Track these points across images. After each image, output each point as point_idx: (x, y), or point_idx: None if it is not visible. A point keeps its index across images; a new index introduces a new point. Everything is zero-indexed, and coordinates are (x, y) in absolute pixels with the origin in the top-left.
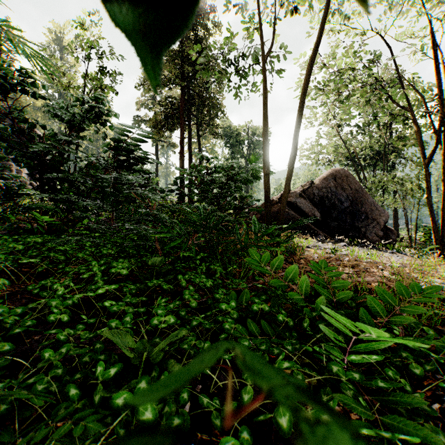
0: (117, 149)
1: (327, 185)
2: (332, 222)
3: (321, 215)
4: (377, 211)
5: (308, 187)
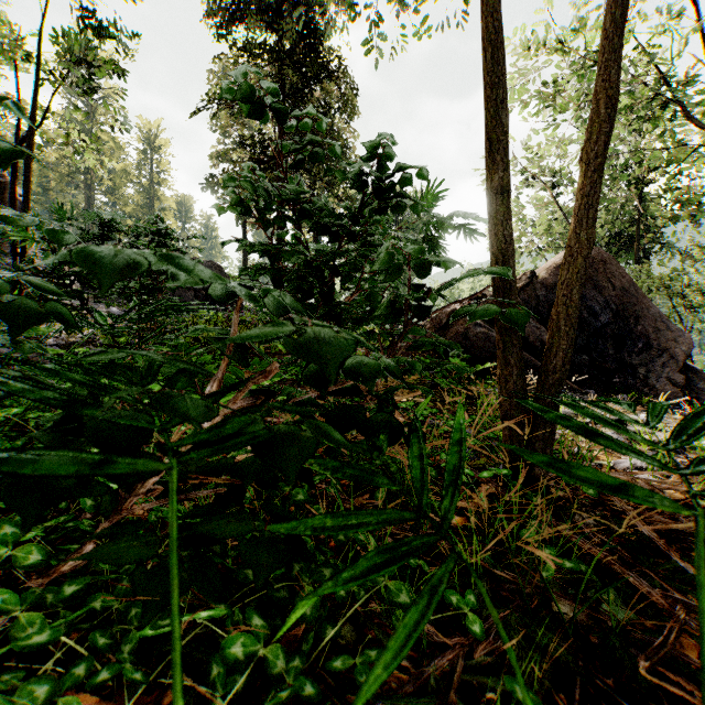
0: None
1: None
2: (576, 356)
3: None
4: (668, 331)
5: (525, 284)
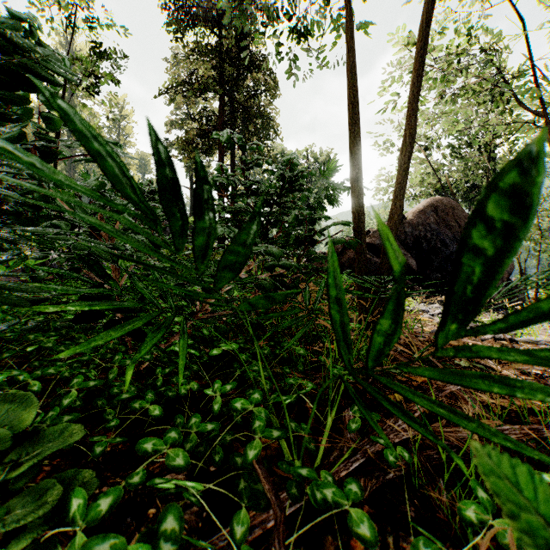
0: None
1: (424, 221)
2: (432, 274)
3: (417, 264)
4: None
5: None
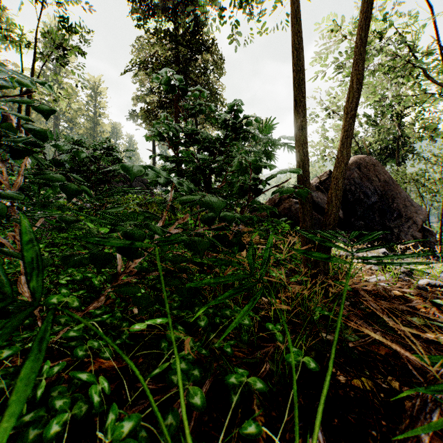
0: None
1: (349, 176)
2: (356, 221)
3: (343, 213)
4: (412, 207)
5: (326, 178)
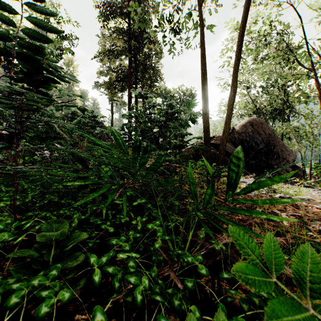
0: (7, 53)
1: (245, 131)
2: (250, 161)
3: None
4: (287, 151)
5: (230, 132)
